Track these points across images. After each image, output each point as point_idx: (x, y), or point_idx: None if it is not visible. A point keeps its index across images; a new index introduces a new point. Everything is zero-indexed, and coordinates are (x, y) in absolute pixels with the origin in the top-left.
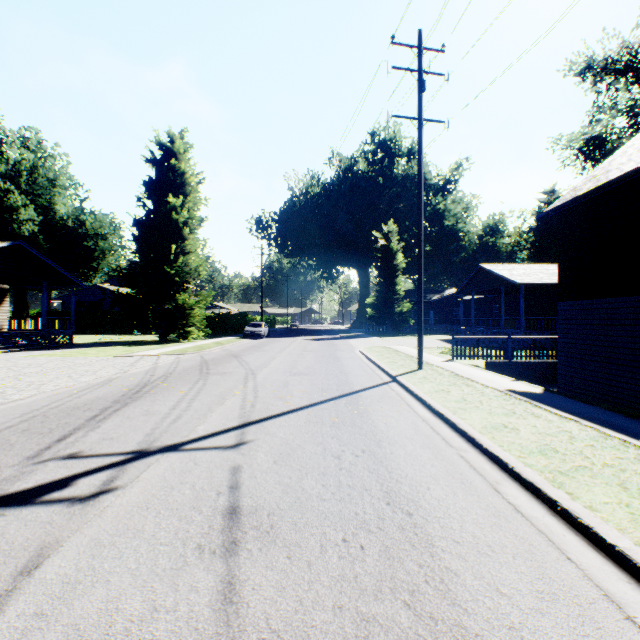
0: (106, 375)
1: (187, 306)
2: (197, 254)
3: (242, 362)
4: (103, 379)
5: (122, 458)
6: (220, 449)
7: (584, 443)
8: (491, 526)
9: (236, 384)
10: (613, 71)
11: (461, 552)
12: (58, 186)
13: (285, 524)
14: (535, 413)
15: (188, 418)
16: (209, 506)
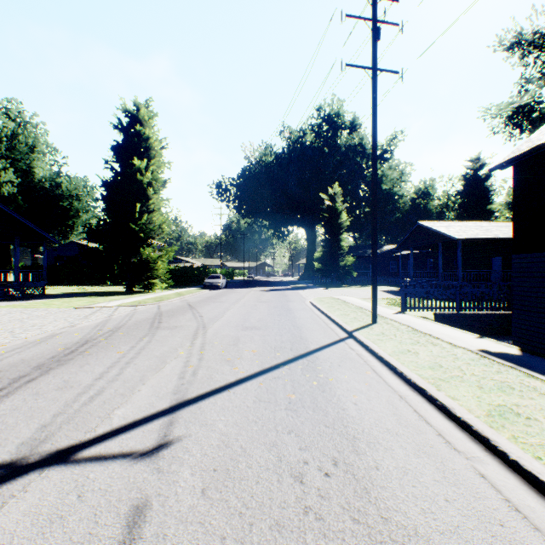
0: (51, 330)
1: (151, 260)
2: (161, 212)
3: (196, 314)
4: (45, 335)
5: None
6: (129, 459)
7: None
8: None
9: (183, 341)
10: (542, 44)
11: None
12: (36, 152)
13: None
14: (538, 388)
15: (109, 394)
16: None
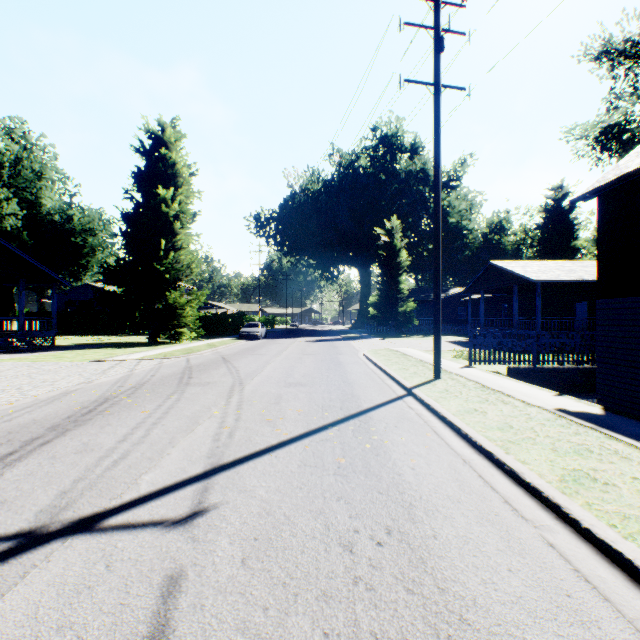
0: (65, 386)
1: (178, 305)
2: (190, 250)
3: (231, 368)
4: (58, 392)
5: None
6: (161, 527)
7: None
8: None
9: (217, 399)
10: (634, 53)
11: None
12: (44, 179)
13: None
14: (620, 451)
15: (135, 458)
16: None
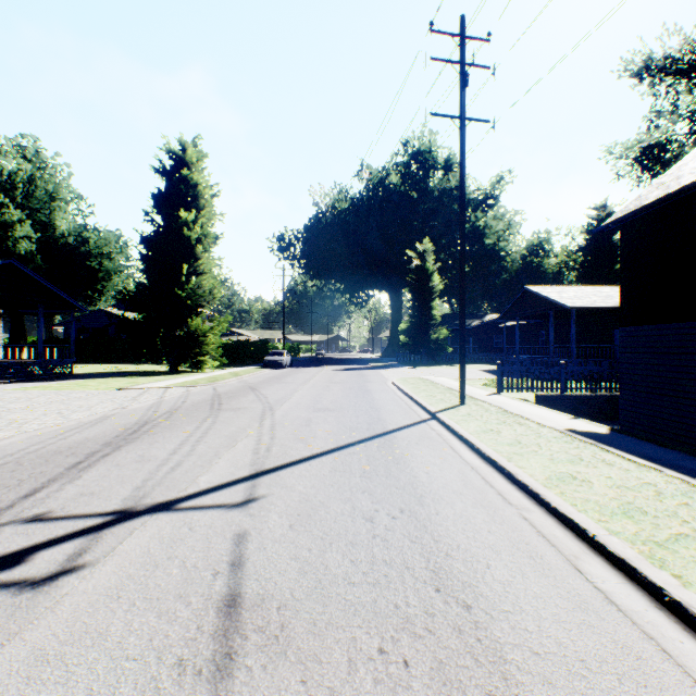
0: (102, 411)
1: (200, 332)
2: (212, 275)
3: (260, 396)
4: (98, 416)
5: (99, 521)
6: (224, 508)
7: (676, 501)
8: (579, 627)
9: (251, 422)
10: (674, 71)
11: (545, 672)
12: (58, 200)
13: (300, 624)
14: (606, 460)
15: (189, 466)
16: (201, 594)
